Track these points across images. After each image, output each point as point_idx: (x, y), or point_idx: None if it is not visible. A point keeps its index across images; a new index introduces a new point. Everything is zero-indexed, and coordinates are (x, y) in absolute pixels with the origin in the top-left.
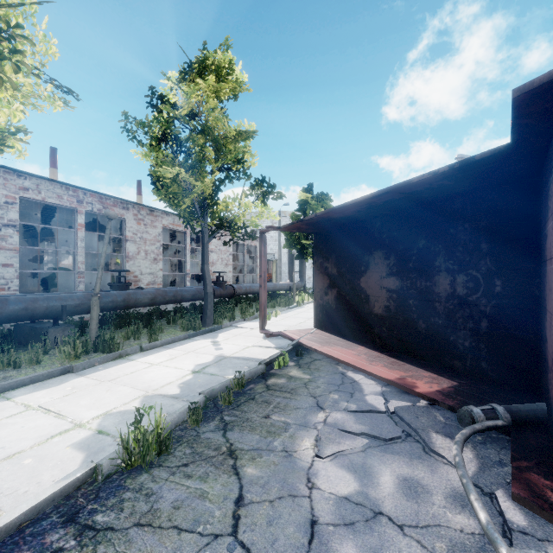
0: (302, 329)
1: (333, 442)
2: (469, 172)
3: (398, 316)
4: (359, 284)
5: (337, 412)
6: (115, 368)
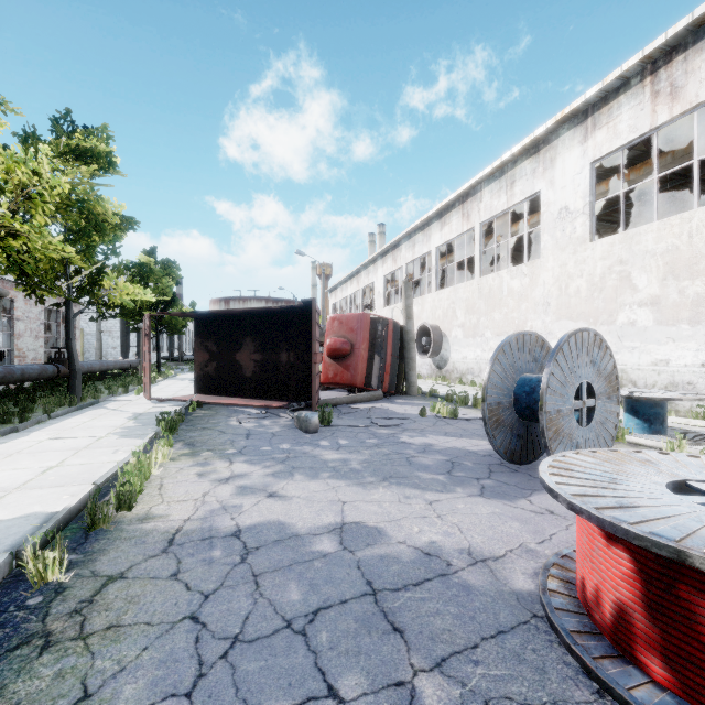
0: (186, 395)
1: (244, 420)
2: (294, 309)
3: (261, 376)
4: (235, 358)
5: (241, 416)
6: (54, 426)
